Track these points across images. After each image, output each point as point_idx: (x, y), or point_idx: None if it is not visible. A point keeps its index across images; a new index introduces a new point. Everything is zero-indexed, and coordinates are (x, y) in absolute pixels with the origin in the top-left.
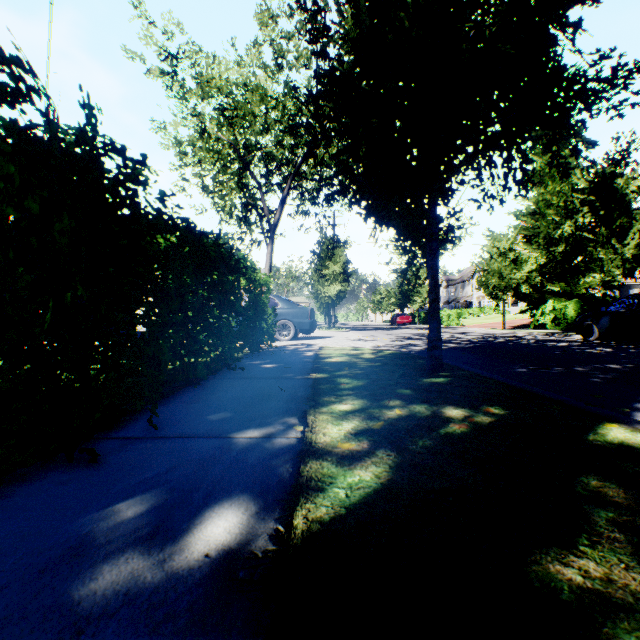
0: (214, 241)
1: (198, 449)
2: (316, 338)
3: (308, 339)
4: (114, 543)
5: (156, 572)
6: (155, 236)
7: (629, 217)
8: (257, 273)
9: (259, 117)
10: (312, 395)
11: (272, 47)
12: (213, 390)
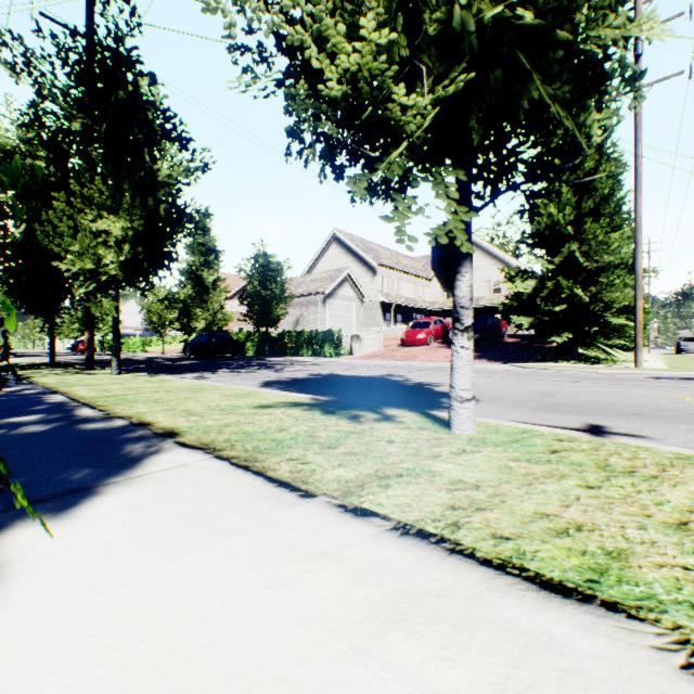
0: None
1: None
2: None
3: None
4: None
5: None
6: None
7: (213, 294)
8: None
9: None
10: None
11: None
12: None
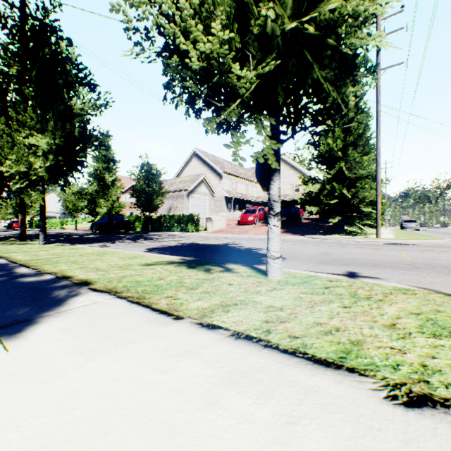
0: None
1: None
2: None
3: None
4: None
5: None
6: None
7: (112, 189)
8: None
9: None
10: None
11: None
12: None
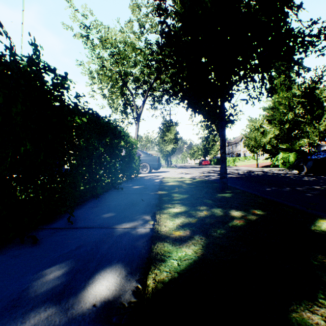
0: (107, 121)
1: (95, 235)
2: (161, 172)
3: (157, 173)
4: (39, 297)
5: (62, 318)
6: (73, 117)
7: (322, 110)
8: (130, 138)
9: (131, 58)
10: (158, 203)
11: (138, 22)
12: (105, 200)
